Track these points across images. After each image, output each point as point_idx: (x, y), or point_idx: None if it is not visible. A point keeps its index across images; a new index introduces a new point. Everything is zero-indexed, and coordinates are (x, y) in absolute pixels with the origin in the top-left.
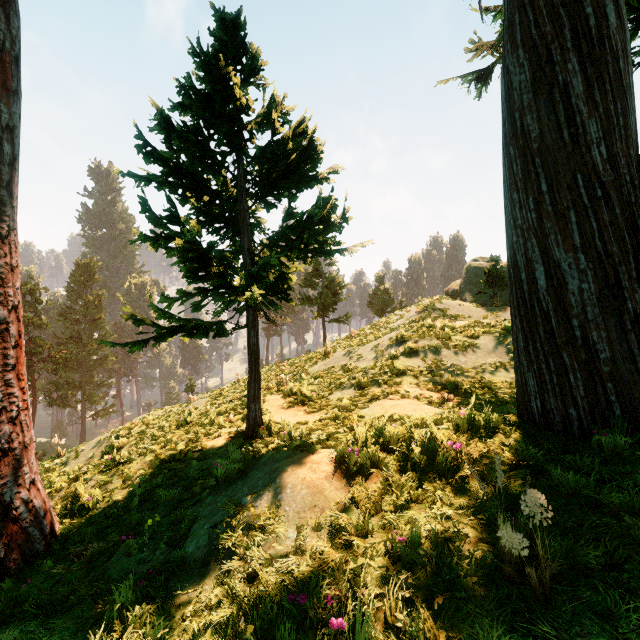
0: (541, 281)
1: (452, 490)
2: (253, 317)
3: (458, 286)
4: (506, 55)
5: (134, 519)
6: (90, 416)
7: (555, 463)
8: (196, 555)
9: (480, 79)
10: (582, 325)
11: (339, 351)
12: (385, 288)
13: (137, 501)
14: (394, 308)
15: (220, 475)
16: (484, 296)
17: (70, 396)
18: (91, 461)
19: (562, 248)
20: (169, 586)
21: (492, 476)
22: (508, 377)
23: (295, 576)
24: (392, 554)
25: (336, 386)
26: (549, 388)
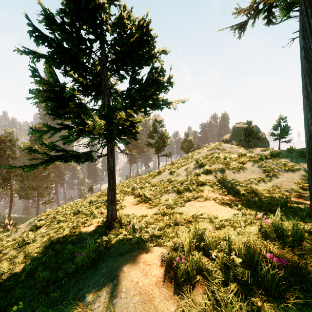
0: None
1: None
2: (111, 149)
3: (228, 137)
4: None
5: (14, 296)
6: (41, 203)
7: None
8: None
9: (240, 28)
10: None
11: (166, 171)
12: (189, 139)
13: (23, 277)
14: (194, 149)
15: (78, 264)
16: (242, 142)
17: (30, 194)
18: (23, 234)
19: None
20: None
21: None
22: (266, 186)
23: None
24: None
25: (165, 191)
26: None
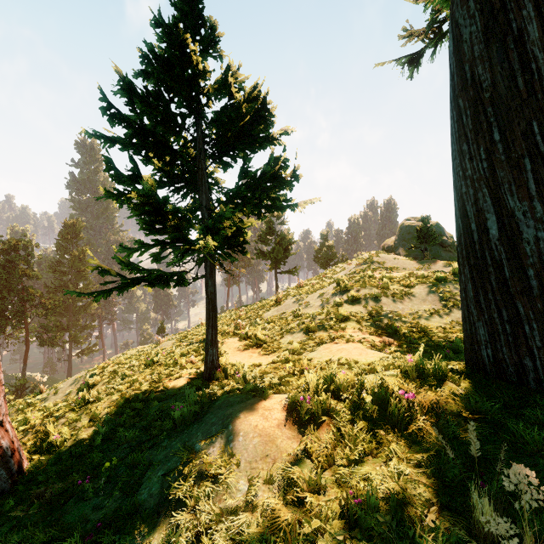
0: (493, 230)
1: (406, 442)
2: (211, 268)
3: (393, 242)
4: (455, 9)
5: (95, 460)
6: (76, 354)
7: (514, 416)
8: (148, 504)
9: (412, 62)
10: (538, 274)
11: (289, 299)
12: (329, 244)
13: (100, 441)
14: (337, 261)
15: (177, 418)
16: (416, 251)
17: (58, 337)
18: (68, 397)
19: (516, 197)
20: (118, 539)
21: (448, 429)
22: (442, 322)
23: (245, 537)
24: (348, 517)
25: (287, 330)
26: (502, 338)
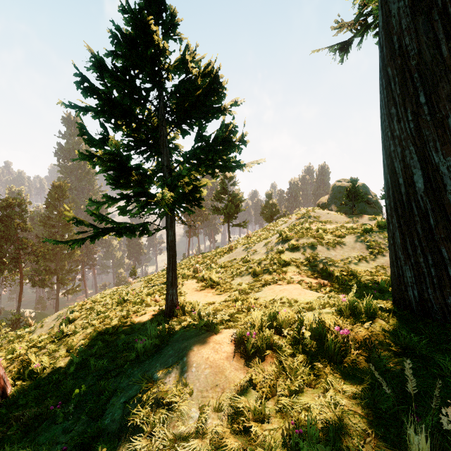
0: (419, 184)
1: (342, 374)
2: (171, 220)
3: (326, 200)
4: None
5: (68, 386)
6: (62, 293)
7: (440, 351)
8: (110, 428)
9: (342, 49)
10: None
11: (239, 247)
12: (273, 202)
13: (74, 369)
14: (279, 216)
15: (139, 350)
16: (345, 207)
17: (47, 279)
18: (51, 330)
19: (440, 153)
20: None
21: (380, 362)
22: (368, 267)
23: None
24: (289, 446)
25: (237, 273)
26: (427, 280)
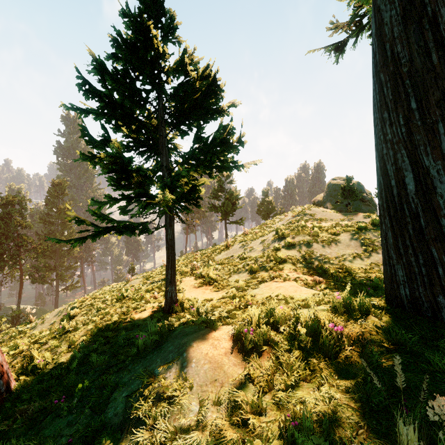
0: (410, 186)
1: (336, 369)
2: (170, 219)
3: (321, 198)
4: None
5: (71, 381)
6: (61, 290)
7: (430, 347)
8: (113, 422)
9: (337, 49)
10: None
11: (236, 244)
12: (269, 199)
13: (76, 364)
14: (275, 214)
15: (140, 346)
16: (340, 205)
17: (47, 276)
18: (52, 326)
19: (431, 157)
20: None
21: (372, 358)
22: (363, 264)
23: None
24: (286, 437)
25: (234, 271)
26: (418, 278)
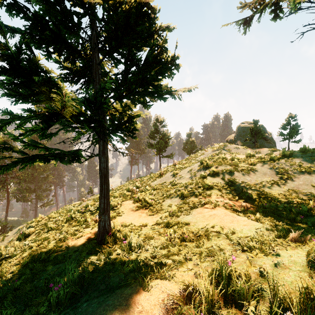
0: None
1: None
2: (103, 147)
3: (233, 137)
4: None
5: None
6: (39, 206)
7: None
8: None
9: (246, 23)
10: None
11: (168, 173)
12: (192, 139)
13: None
14: (197, 150)
15: (52, 300)
16: (248, 142)
17: (27, 196)
18: (9, 244)
19: None
20: None
21: None
22: (281, 190)
23: None
24: None
25: (167, 196)
26: None
